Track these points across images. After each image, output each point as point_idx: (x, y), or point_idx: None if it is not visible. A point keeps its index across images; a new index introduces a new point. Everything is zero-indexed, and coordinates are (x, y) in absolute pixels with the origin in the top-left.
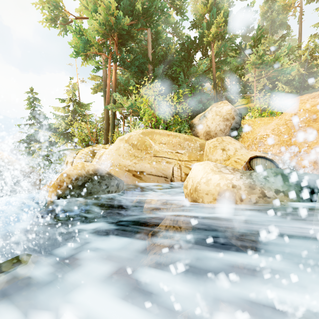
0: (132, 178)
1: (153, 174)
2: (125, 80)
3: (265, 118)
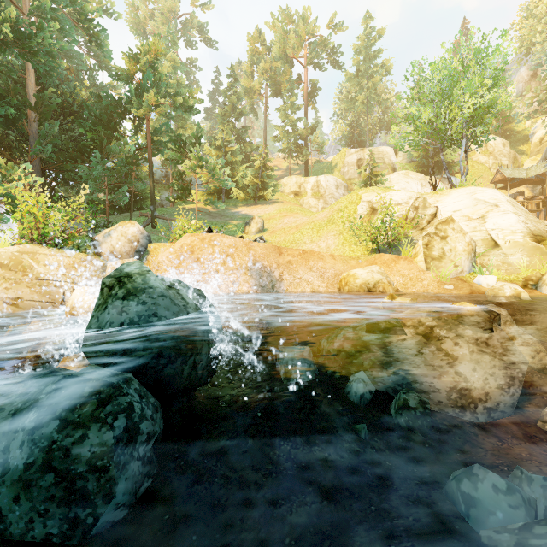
0: (3, 306)
1: (35, 300)
2: None
3: (168, 244)
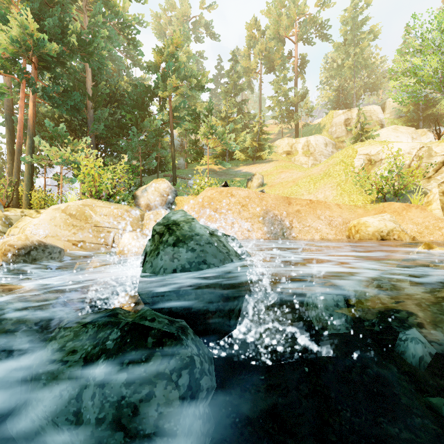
0: (72, 247)
1: (94, 243)
2: (49, 112)
3: (191, 197)
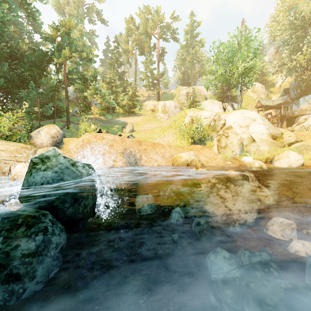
0: None
1: None
2: None
3: (75, 139)
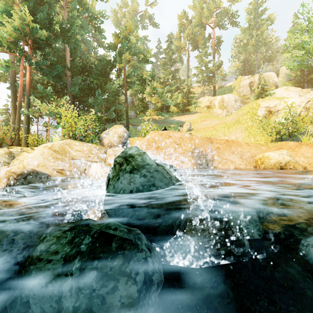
0: (56, 174)
1: (71, 171)
2: (40, 79)
3: (140, 138)
